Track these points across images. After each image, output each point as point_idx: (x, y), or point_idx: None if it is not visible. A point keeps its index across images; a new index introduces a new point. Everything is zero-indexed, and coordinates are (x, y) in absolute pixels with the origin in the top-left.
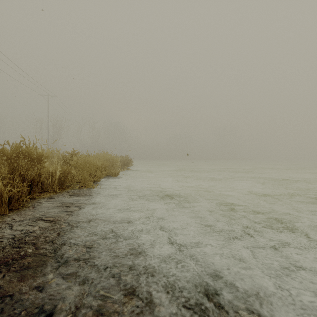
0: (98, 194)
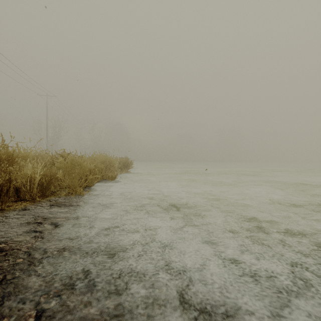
0: (87, 203)
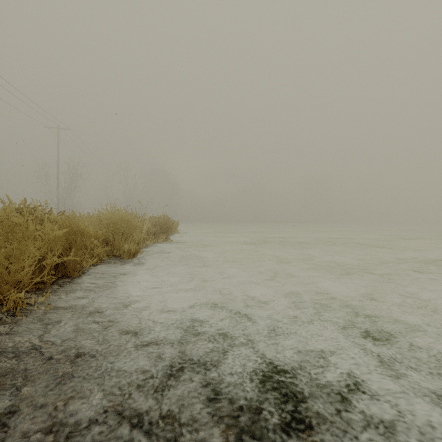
0: None
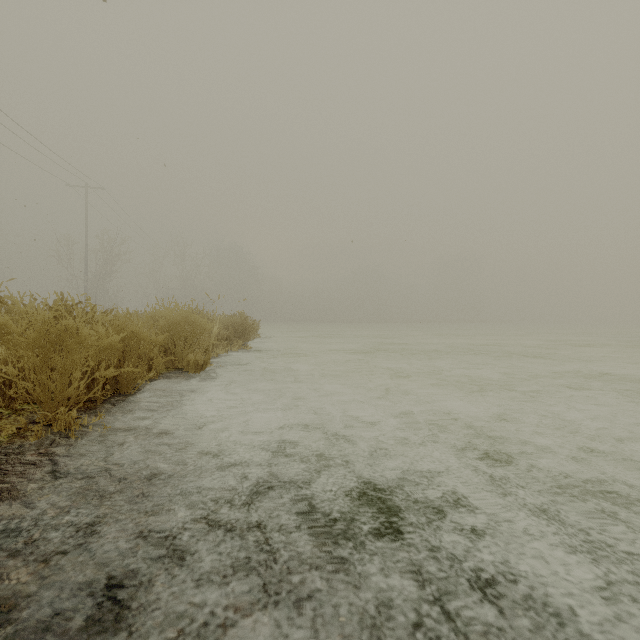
0: (62, 473)
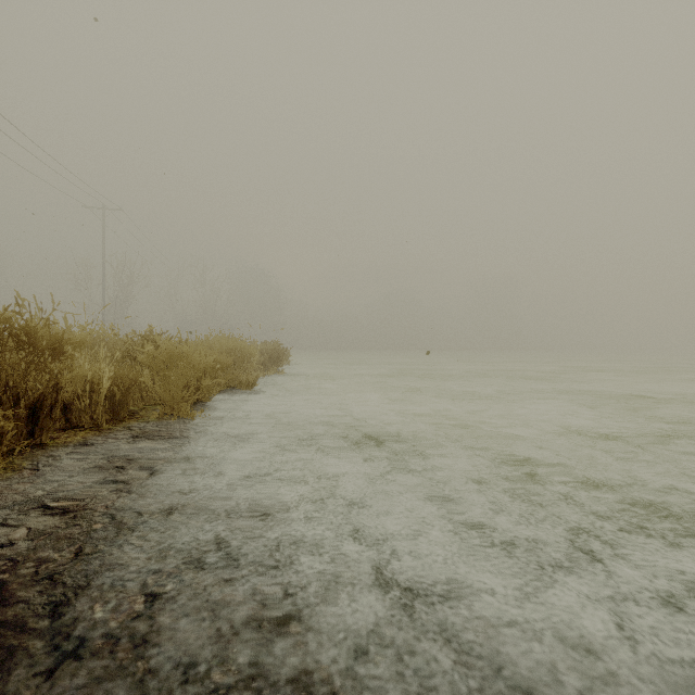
0: (203, 433)
